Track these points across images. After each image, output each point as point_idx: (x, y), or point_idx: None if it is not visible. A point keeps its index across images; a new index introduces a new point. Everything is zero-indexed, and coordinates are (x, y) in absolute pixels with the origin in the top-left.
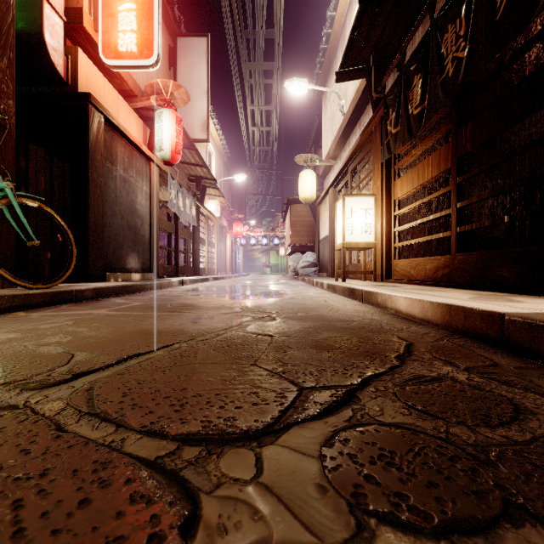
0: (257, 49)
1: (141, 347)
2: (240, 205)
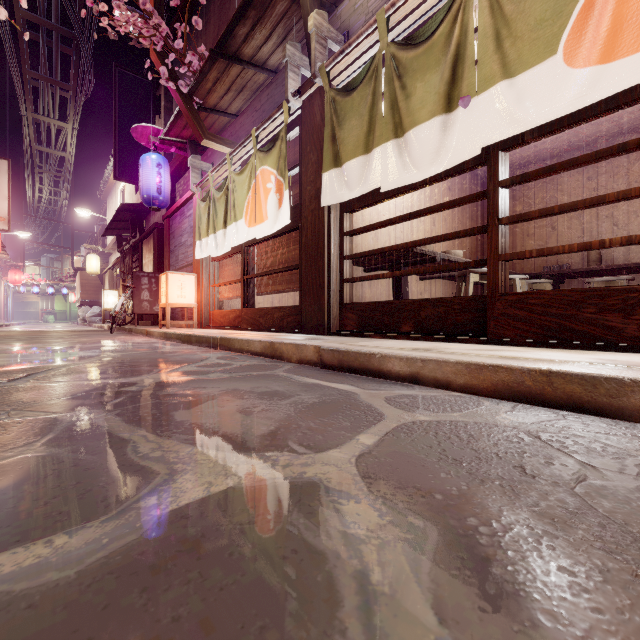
0: (51, 166)
1: (46, 331)
2: (18, 250)
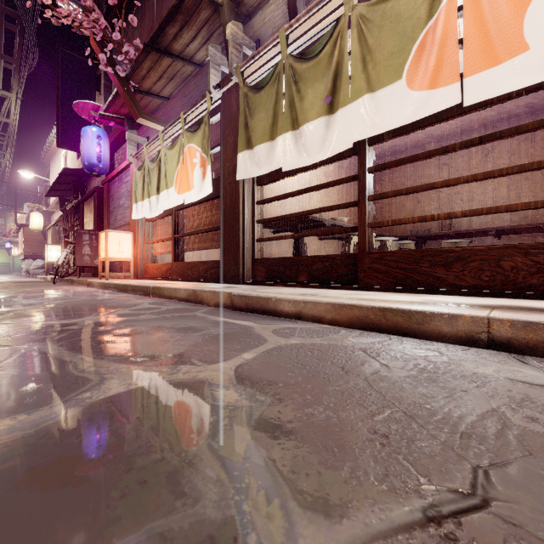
0: None
1: None
2: None
